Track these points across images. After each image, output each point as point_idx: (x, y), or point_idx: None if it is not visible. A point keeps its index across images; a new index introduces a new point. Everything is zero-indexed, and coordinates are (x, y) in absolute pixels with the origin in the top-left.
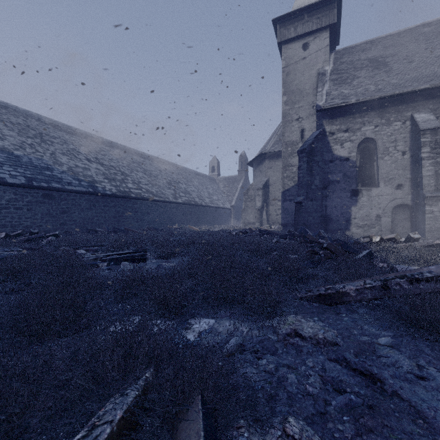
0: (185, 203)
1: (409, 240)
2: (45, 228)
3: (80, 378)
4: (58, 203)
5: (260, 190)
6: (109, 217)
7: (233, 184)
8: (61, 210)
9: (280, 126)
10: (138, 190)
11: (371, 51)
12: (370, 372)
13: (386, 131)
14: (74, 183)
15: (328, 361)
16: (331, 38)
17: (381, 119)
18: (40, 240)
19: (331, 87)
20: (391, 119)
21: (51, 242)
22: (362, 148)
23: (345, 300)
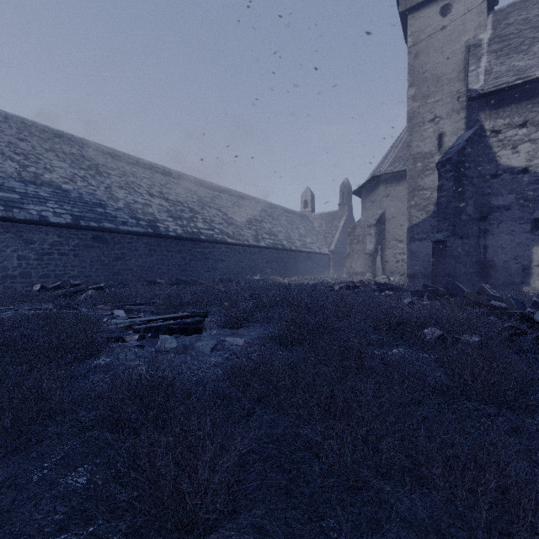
0: (270, 247)
1: None
2: (94, 279)
3: None
4: (110, 248)
5: (372, 227)
6: (173, 265)
7: (332, 222)
8: (114, 256)
9: (401, 137)
10: (210, 230)
11: None
12: None
13: None
14: (131, 222)
15: None
16: None
17: None
18: (77, 295)
19: (492, 62)
20: None
21: (89, 297)
22: None
23: None
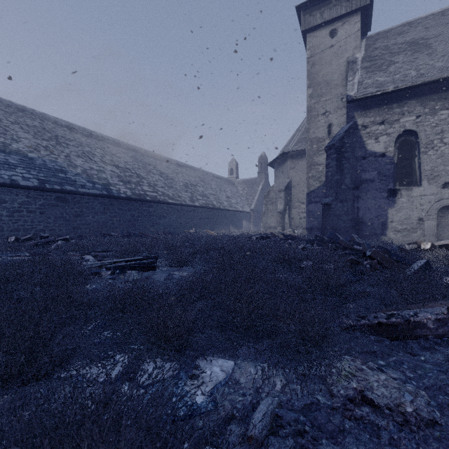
0: (203, 207)
1: None
2: (58, 232)
3: None
4: (71, 207)
5: (282, 191)
6: (124, 221)
7: (252, 187)
8: (74, 214)
9: (303, 123)
10: (154, 192)
11: (410, 34)
12: None
13: (430, 122)
14: (88, 185)
15: None
16: (362, 23)
17: (424, 108)
18: (48, 245)
19: (363, 76)
20: (436, 107)
21: (60, 247)
22: (401, 142)
23: (419, 333)
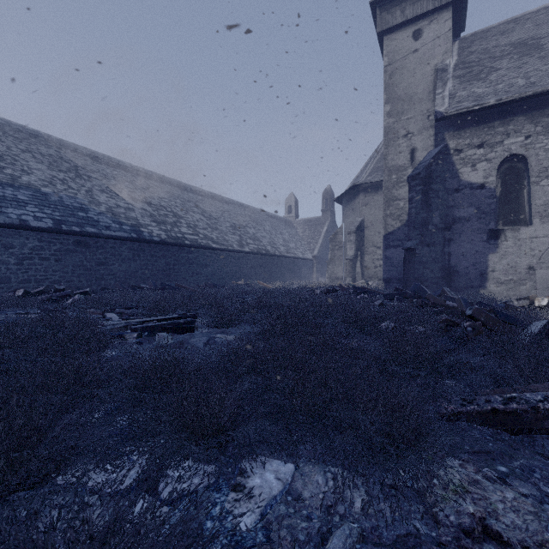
0: (254, 253)
1: None
2: (77, 284)
3: None
4: (93, 253)
5: (352, 234)
6: (157, 270)
7: (315, 228)
8: (97, 261)
9: (379, 149)
10: (194, 235)
11: (516, 33)
12: None
13: (544, 143)
14: (114, 227)
15: None
16: (454, 21)
17: (536, 126)
18: (64, 300)
19: (456, 87)
20: None
21: (77, 302)
22: (505, 170)
23: None
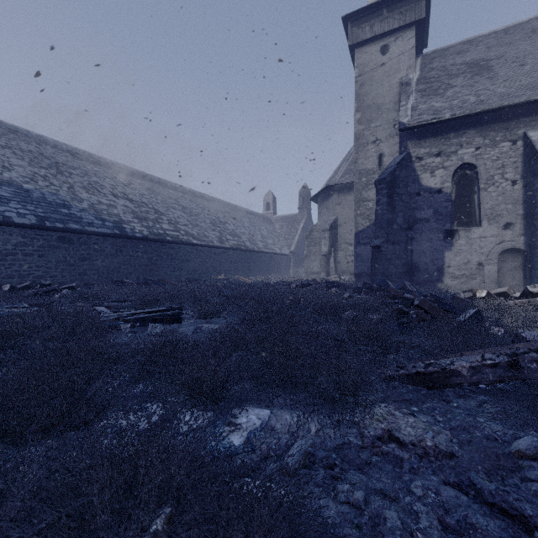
0: (234, 248)
1: (526, 295)
2: (60, 279)
3: (46, 531)
4: (76, 248)
5: (326, 231)
6: (139, 265)
7: (292, 225)
8: (80, 257)
9: (351, 152)
10: (175, 231)
11: (470, 54)
12: (519, 512)
13: (491, 154)
14: (96, 223)
15: (445, 485)
16: (417, 39)
17: (484, 139)
18: (52, 294)
19: (418, 100)
20: (497, 138)
21: (65, 296)
22: (459, 177)
23: (454, 381)
